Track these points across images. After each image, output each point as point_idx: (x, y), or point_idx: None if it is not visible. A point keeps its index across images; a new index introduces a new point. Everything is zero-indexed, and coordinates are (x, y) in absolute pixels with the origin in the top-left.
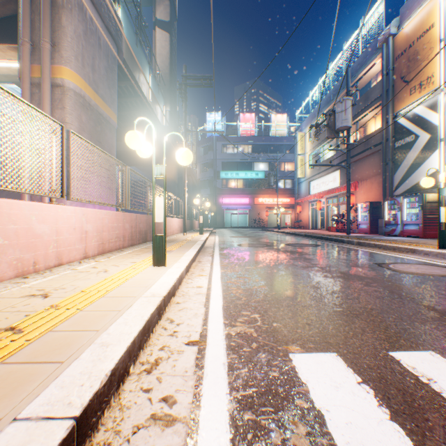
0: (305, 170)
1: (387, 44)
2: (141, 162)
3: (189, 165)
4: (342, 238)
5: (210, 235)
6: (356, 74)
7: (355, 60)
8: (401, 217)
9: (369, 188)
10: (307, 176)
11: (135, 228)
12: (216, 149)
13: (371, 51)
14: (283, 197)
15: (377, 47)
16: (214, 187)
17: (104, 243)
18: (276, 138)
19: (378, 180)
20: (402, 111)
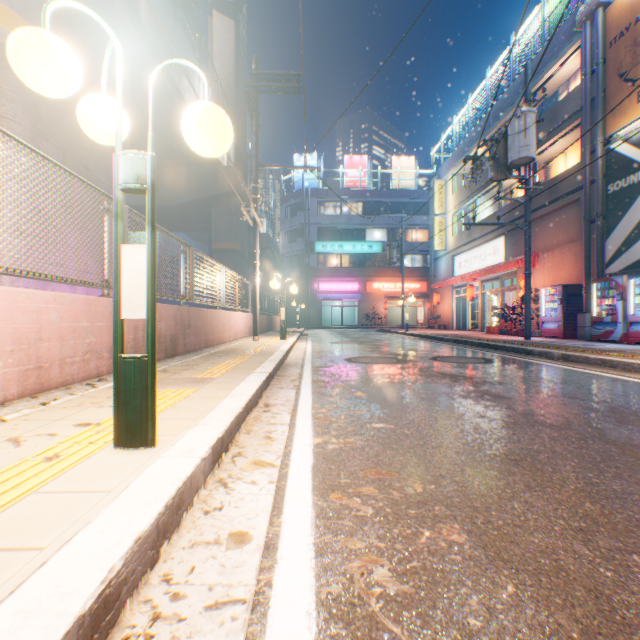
0: (446, 238)
1: (592, 22)
2: (190, 223)
3: (269, 233)
4: (527, 347)
5: (298, 339)
6: (534, 79)
7: (533, 58)
8: (623, 311)
9: (559, 263)
10: (450, 248)
11: (145, 330)
12: (309, 209)
13: (561, 39)
14: (409, 281)
15: (575, 29)
16: (306, 266)
17: (43, 367)
18: (399, 192)
19: (574, 249)
20: (622, 131)
